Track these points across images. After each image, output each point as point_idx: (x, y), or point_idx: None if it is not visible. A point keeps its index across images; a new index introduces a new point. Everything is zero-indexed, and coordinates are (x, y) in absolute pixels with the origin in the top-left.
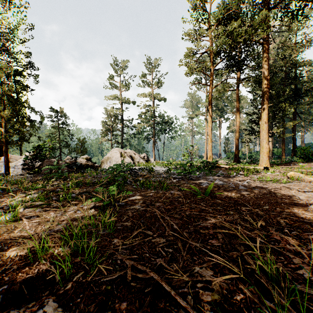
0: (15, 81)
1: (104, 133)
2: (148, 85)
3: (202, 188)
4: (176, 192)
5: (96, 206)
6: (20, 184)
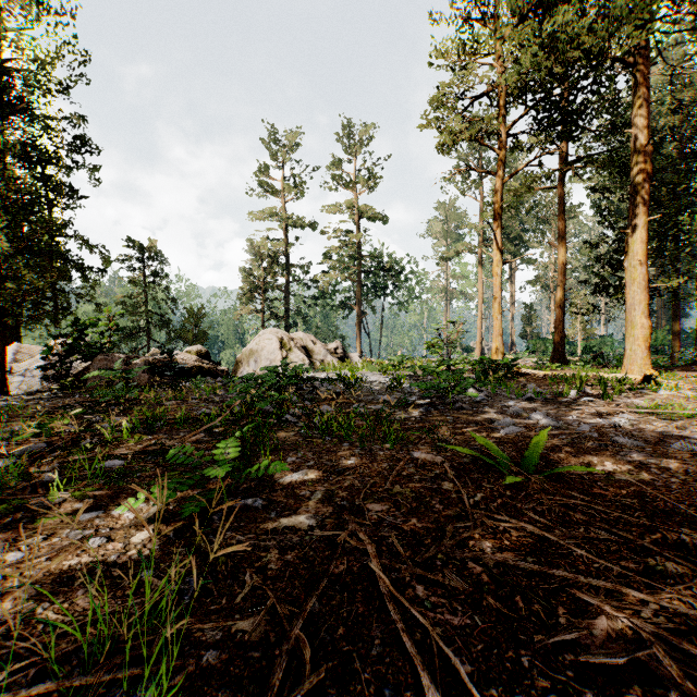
0: (44, 177)
1: (246, 295)
2: (345, 186)
3: (502, 438)
4: (430, 458)
5: (166, 511)
6: (5, 421)
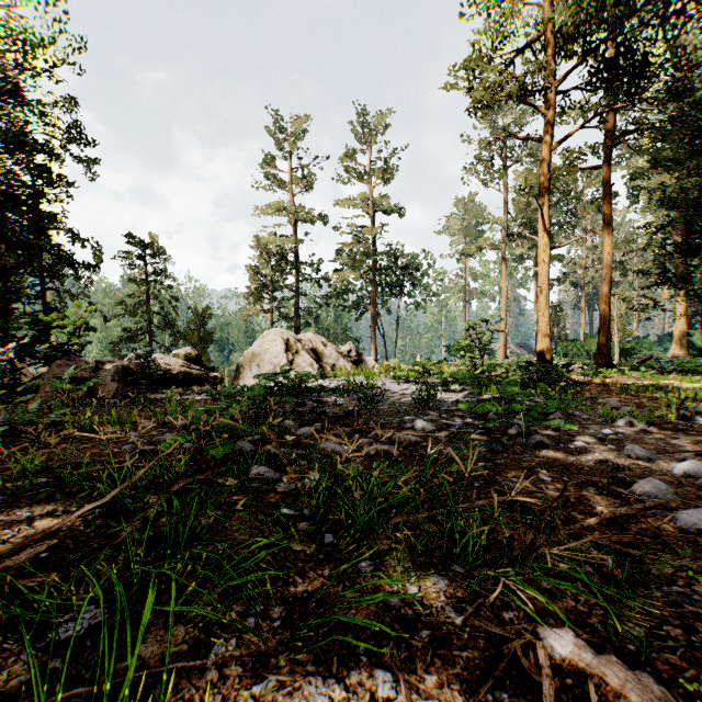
0: (31, 164)
1: (254, 295)
2: (360, 177)
3: (701, 546)
4: (624, 684)
5: None
6: None
